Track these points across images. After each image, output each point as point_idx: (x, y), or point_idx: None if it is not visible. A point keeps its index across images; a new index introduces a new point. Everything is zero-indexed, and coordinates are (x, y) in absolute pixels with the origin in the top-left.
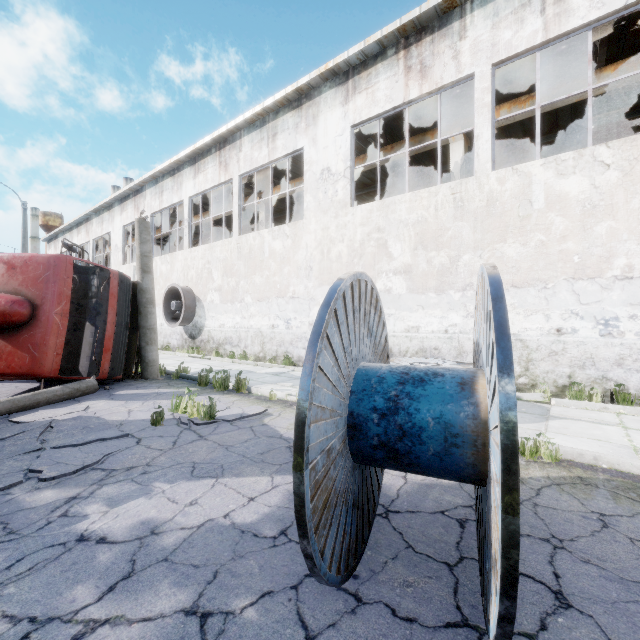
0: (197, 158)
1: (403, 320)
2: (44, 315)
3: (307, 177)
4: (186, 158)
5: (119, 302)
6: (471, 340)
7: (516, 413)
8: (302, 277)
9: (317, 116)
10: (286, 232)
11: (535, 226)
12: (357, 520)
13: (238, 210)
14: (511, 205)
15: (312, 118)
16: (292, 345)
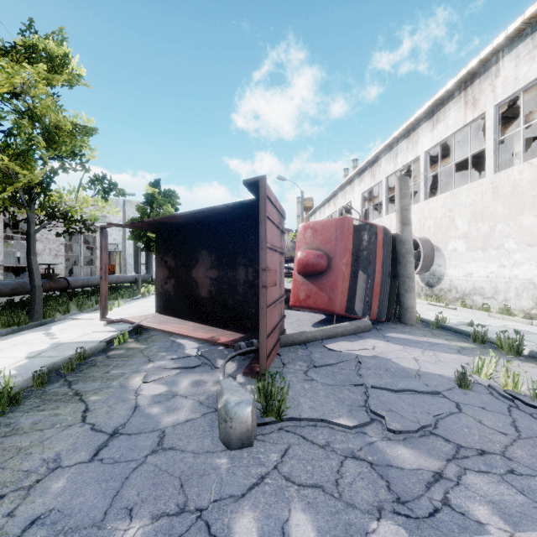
0: (435, 110)
1: None
2: (335, 265)
3: None
4: (422, 115)
5: (383, 253)
6: None
7: None
8: None
9: None
10: None
11: None
12: None
13: (493, 145)
14: None
15: None
16: None
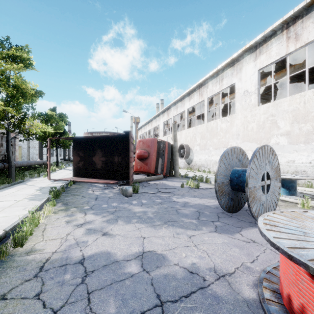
0: (190, 93)
1: (285, 157)
2: (151, 156)
3: (237, 95)
4: (186, 94)
5: (168, 151)
6: None
7: (249, 172)
8: (234, 138)
9: (241, 68)
10: (227, 120)
11: None
12: (233, 203)
13: (206, 112)
14: None
15: (239, 69)
16: None
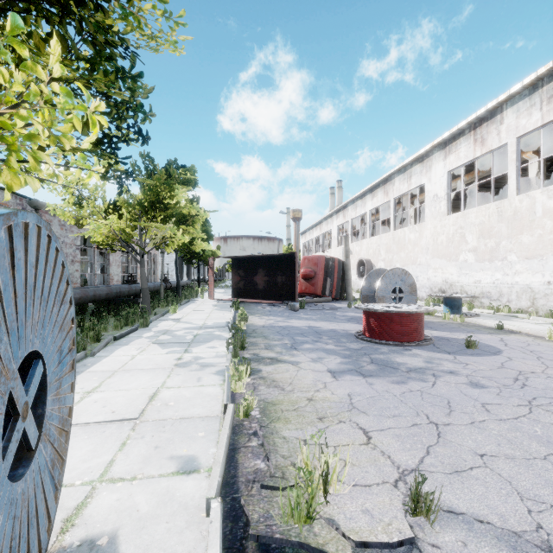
0: (373, 189)
1: (472, 277)
2: (317, 275)
3: (426, 199)
4: (367, 190)
5: (338, 270)
6: (506, 288)
7: (377, 286)
8: (424, 253)
9: (431, 166)
10: (416, 229)
11: (537, 226)
12: None
13: (393, 217)
14: (525, 214)
15: (428, 167)
16: (419, 290)
